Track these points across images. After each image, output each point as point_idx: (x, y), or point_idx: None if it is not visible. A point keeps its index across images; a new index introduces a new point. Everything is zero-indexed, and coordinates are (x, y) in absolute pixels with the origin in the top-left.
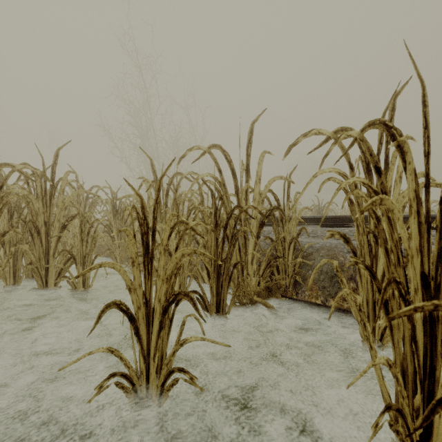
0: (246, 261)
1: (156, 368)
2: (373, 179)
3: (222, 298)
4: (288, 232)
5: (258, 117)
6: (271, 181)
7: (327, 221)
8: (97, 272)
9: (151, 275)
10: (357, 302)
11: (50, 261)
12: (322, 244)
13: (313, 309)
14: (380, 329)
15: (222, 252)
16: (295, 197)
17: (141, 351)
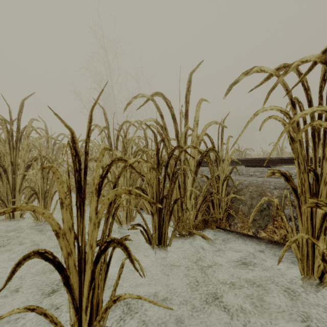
0: (185, 197)
1: (91, 318)
2: (314, 117)
3: (163, 231)
4: (222, 171)
5: (196, 68)
6: (207, 126)
7: (249, 162)
8: (56, 205)
9: (83, 217)
10: (318, 250)
11: (16, 196)
12: (249, 181)
13: (246, 239)
14: (320, 267)
15: (163, 189)
16: (228, 140)
17: (72, 303)
